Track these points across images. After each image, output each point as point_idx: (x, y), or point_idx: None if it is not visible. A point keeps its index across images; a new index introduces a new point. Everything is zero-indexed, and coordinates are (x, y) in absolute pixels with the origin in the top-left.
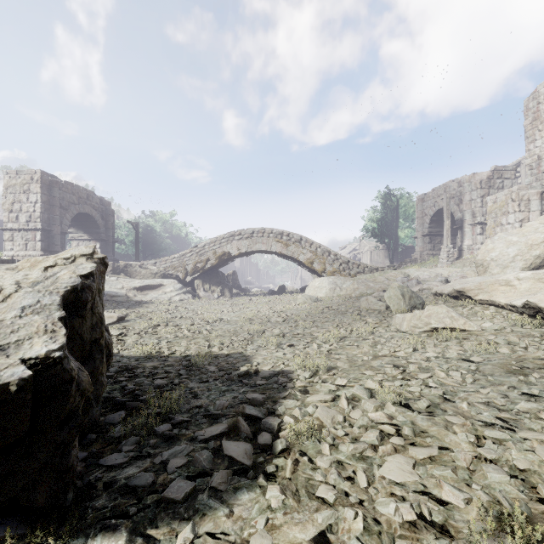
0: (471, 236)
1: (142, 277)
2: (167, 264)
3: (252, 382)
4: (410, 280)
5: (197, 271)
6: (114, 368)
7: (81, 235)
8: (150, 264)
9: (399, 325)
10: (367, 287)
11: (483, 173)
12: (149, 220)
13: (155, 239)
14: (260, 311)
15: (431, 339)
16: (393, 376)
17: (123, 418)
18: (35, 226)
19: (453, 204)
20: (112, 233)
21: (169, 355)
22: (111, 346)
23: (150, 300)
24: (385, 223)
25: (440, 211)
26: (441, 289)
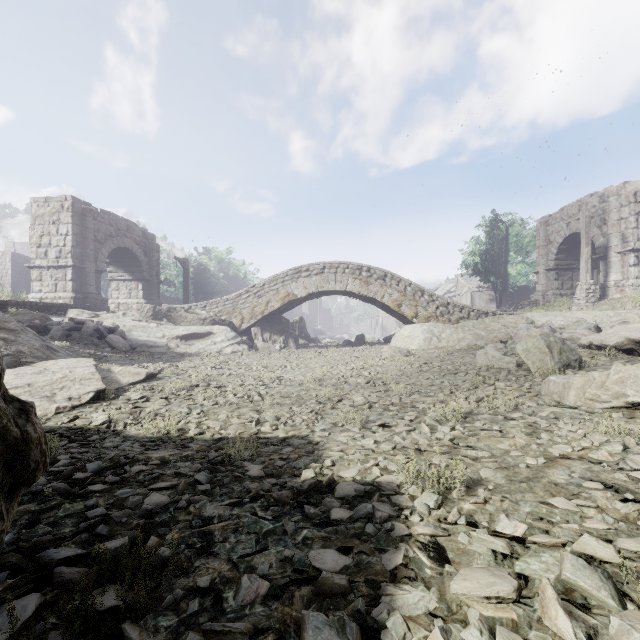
0: (620, 269)
1: (188, 324)
2: (218, 308)
3: (321, 509)
4: (541, 328)
5: (255, 316)
6: (95, 463)
7: (121, 274)
8: (198, 308)
9: (557, 394)
10: (477, 337)
11: (638, 182)
12: (201, 258)
13: (209, 280)
14: (333, 368)
15: (638, 424)
16: (622, 517)
17: (25, 623)
18: (65, 263)
19: (592, 226)
20: (157, 272)
21: (195, 437)
22: (33, 444)
23: (196, 352)
24: (491, 256)
25: (572, 236)
26: (599, 339)
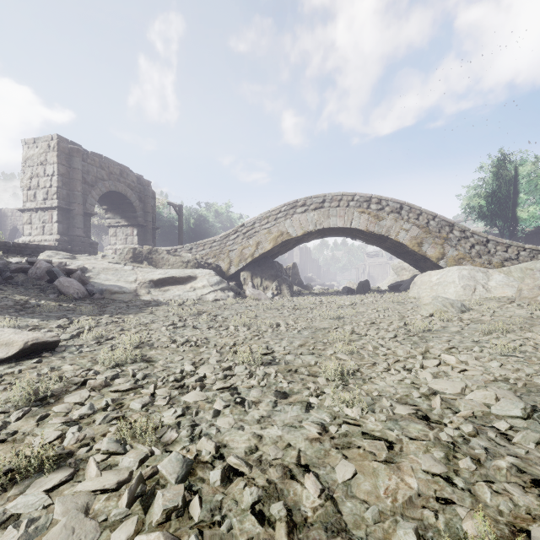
0: None
1: (170, 267)
2: (205, 250)
3: None
4: None
5: (244, 259)
6: None
7: (118, 220)
8: (184, 251)
9: None
10: None
11: None
12: (201, 209)
13: (208, 230)
14: (355, 331)
15: None
16: None
17: None
18: (51, 204)
19: None
20: (153, 218)
21: None
22: None
23: (169, 299)
24: (498, 198)
25: None
26: None
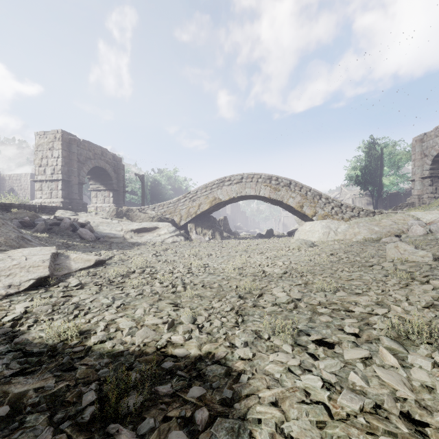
0: None
1: (141, 221)
2: (163, 209)
3: None
4: (434, 223)
5: (190, 215)
6: None
7: (98, 186)
8: (149, 209)
9: None
10: (371, 231)
11: None
12: (155, 175)
13: (161, 190)
14: (250, 256)
15: None
16: None
17: None
18: (57, 177)
19: None
20: (123, 184)
21: (93, 347)
22: None
23: (145, 242)
24: (369, 170)
25: None
26: None
